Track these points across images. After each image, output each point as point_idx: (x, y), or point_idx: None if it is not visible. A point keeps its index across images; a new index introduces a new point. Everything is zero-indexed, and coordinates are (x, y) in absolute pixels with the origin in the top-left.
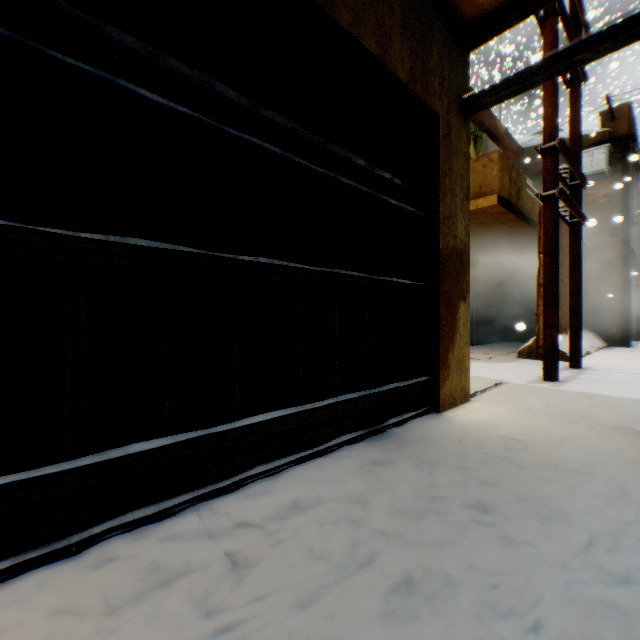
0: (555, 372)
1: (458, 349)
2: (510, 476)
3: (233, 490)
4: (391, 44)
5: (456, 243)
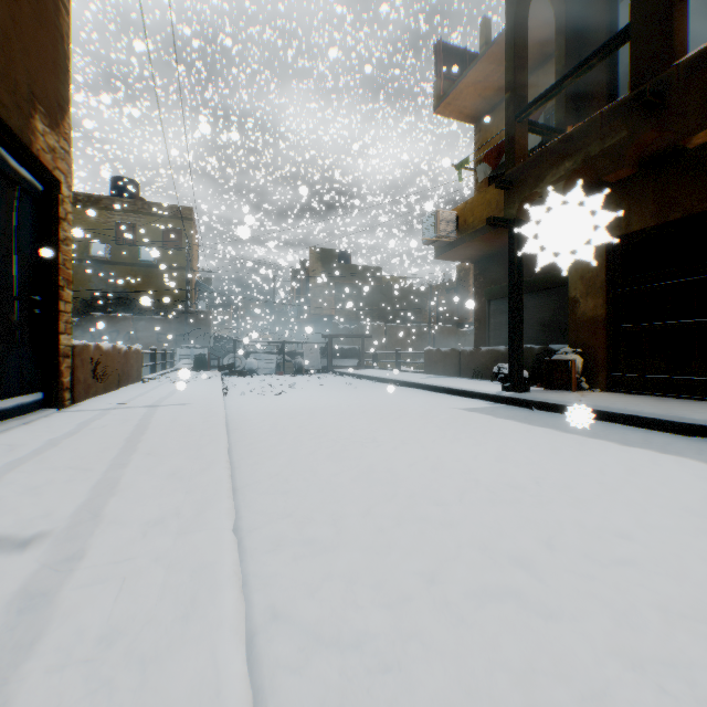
0: None
1: None
2: None
3: (688, 399)
4: None
5: None
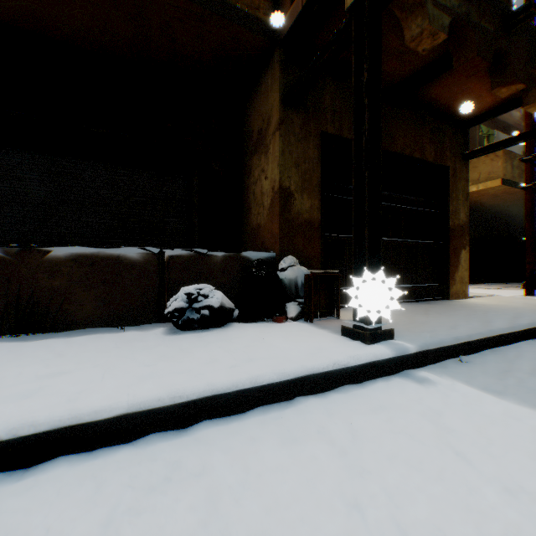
0: (531, 290)
1: (460, 272)
2: (471, 308)
3: None
4: (425, 149)
5: (458, 222)
